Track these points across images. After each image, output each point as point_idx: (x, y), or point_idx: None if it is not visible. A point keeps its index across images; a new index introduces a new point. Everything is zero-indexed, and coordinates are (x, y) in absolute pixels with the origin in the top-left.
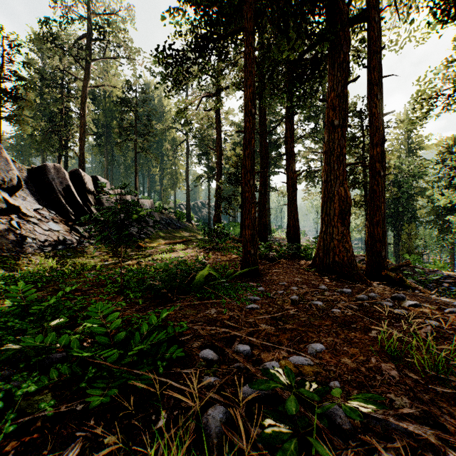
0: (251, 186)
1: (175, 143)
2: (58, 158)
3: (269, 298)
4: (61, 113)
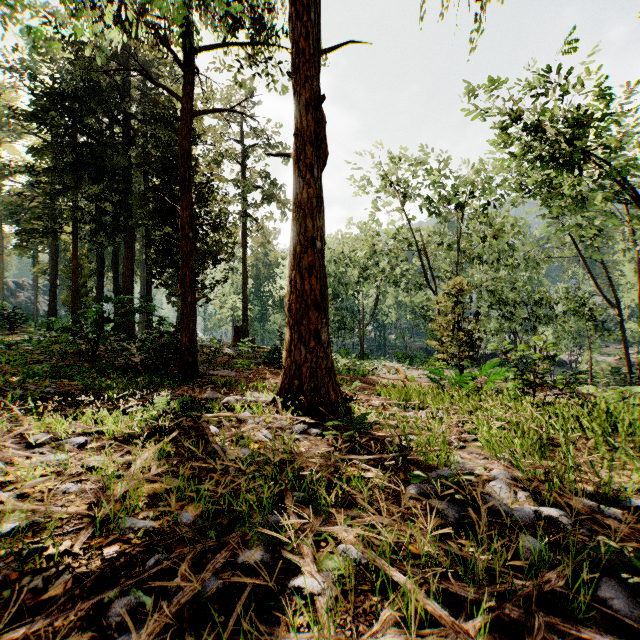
0: (77, 303)
1: None
2: None
3: None
4: None
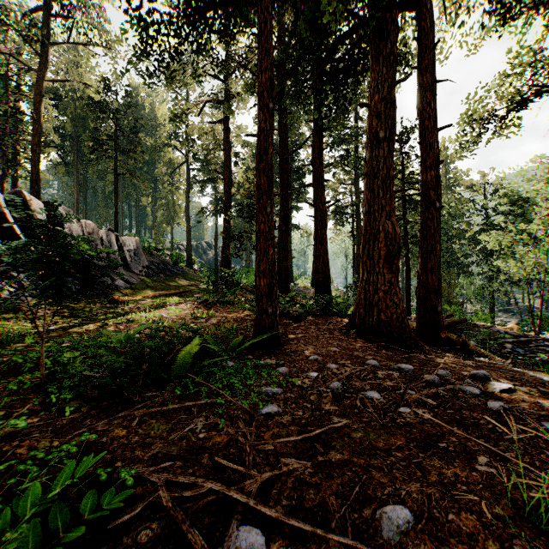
0: (268, 214)
1: (172, 166)
2: (2, 177)
3: (297, 387)
4: (6, 115)
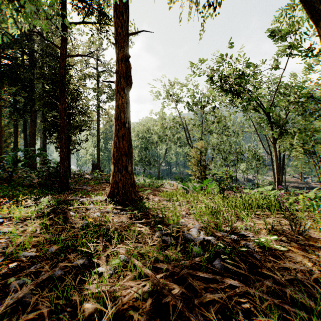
0: (1, 151)
1: None
2: None
3: None
4: None
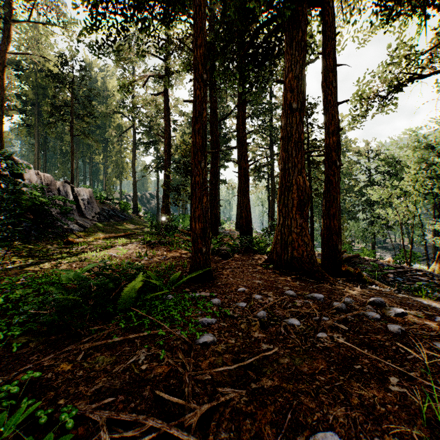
0: (202, 168)
1: (121, 130)
2: None
3: (228, 317)
4: None
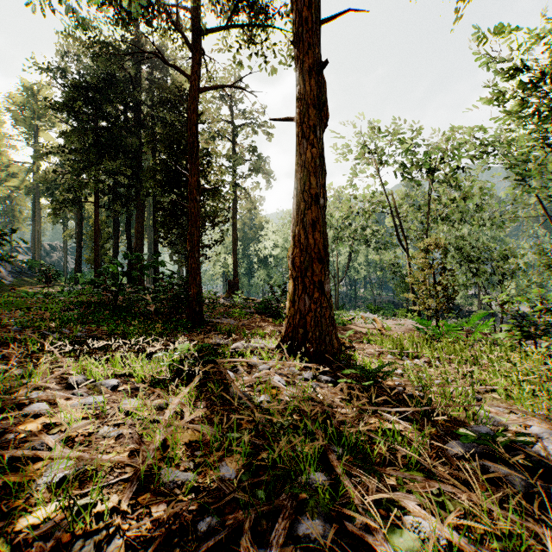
0: (98, 261)
1: (13, 175)
2: None
3: None
4: None
